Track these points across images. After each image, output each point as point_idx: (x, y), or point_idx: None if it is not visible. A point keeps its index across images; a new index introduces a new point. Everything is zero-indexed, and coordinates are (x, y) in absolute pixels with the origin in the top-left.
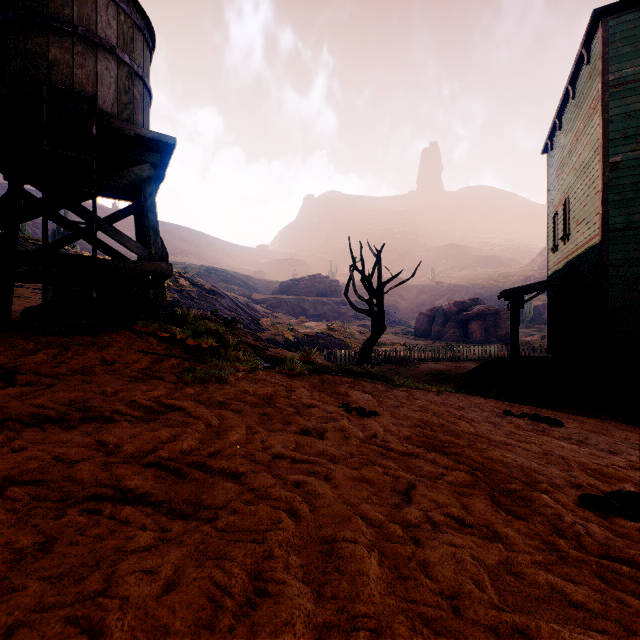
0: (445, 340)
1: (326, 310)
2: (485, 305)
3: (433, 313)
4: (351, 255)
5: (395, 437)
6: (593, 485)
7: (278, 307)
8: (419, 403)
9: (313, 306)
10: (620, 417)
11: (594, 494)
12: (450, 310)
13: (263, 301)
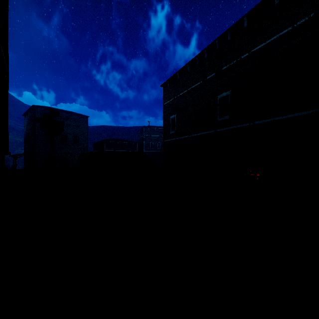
0: None
1: None
2: None
3: None
4: None
5: None
6: None
7: None
8: None
9: None
10: None
11: None
12: None
13: None
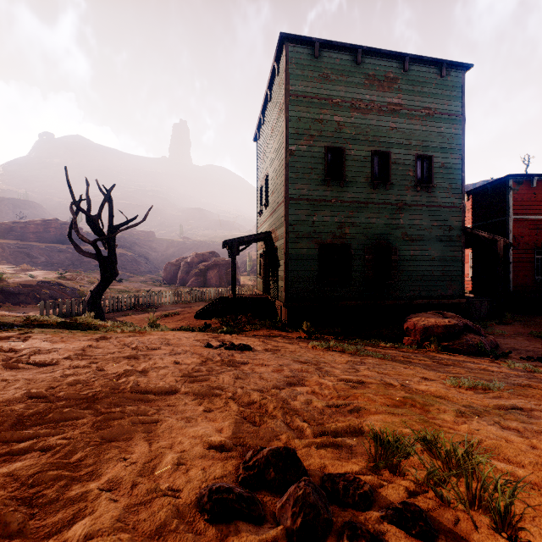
0: (189, 286)
1: (64, 258)
2: (220, 257)
3: (179, 263)
4: (69, 189)
5: None
6: (241, 437)
7: None
8: (99, 352)
9: (46, 253)
10: (295, 333)
11: (216, 487)
12: (193, 260)
13: None
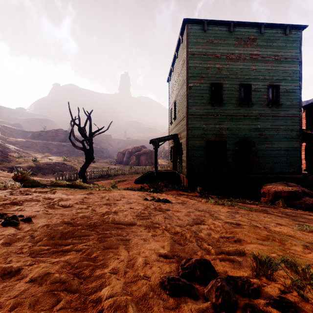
0: (130, 165)
1: (65, 150)
2: (147, 149)
3: (124, 152)
4: (70, 113)
5: (17, 247)
6: (175, 252)
7: (30, 147)
8: (90, 201)
9: (56, 147)
10: (192, 193)
11: (171, 277)
12: (132, 151)
13: (17, 143)
